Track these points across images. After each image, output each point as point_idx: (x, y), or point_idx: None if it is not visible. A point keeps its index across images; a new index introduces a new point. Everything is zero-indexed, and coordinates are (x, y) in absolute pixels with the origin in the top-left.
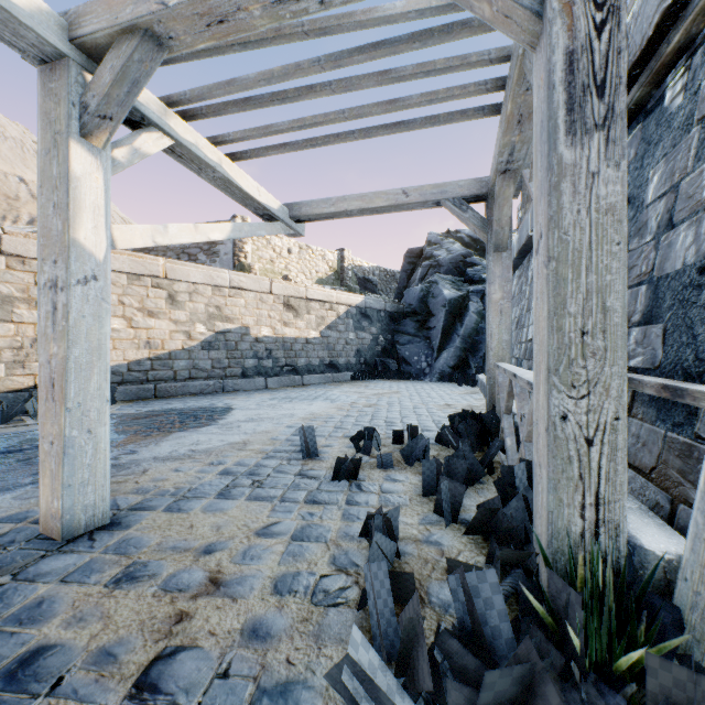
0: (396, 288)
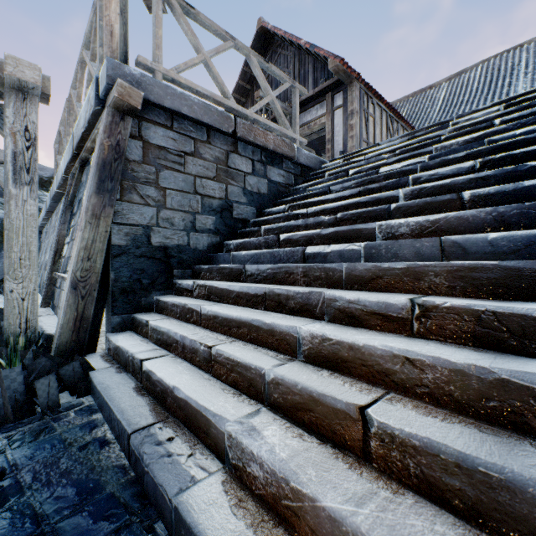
0: None
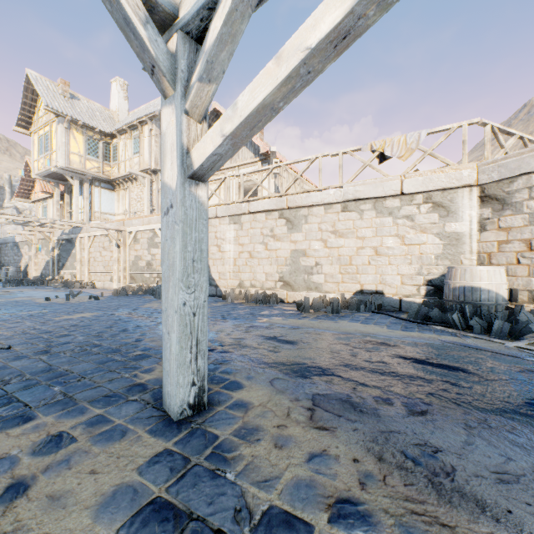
0: None
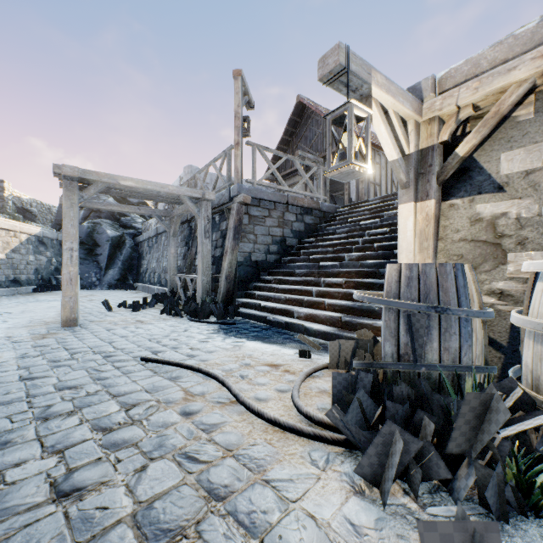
0: (51, 218)
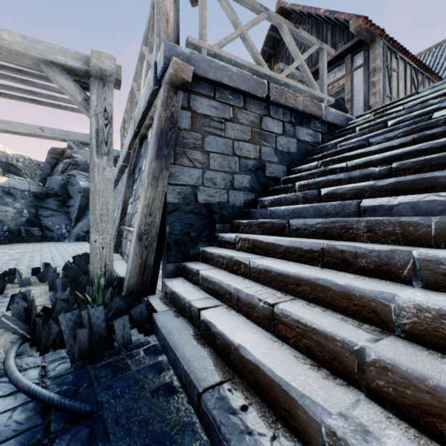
0: (41, 174)
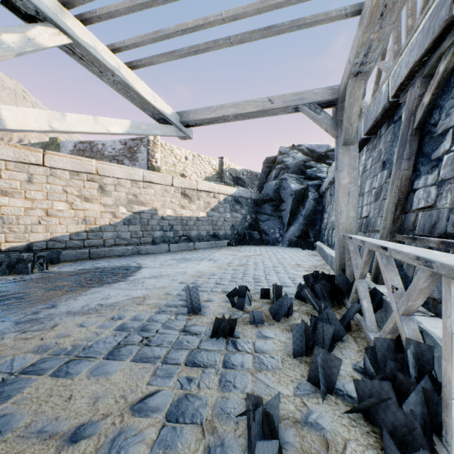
0: (257, 183)
